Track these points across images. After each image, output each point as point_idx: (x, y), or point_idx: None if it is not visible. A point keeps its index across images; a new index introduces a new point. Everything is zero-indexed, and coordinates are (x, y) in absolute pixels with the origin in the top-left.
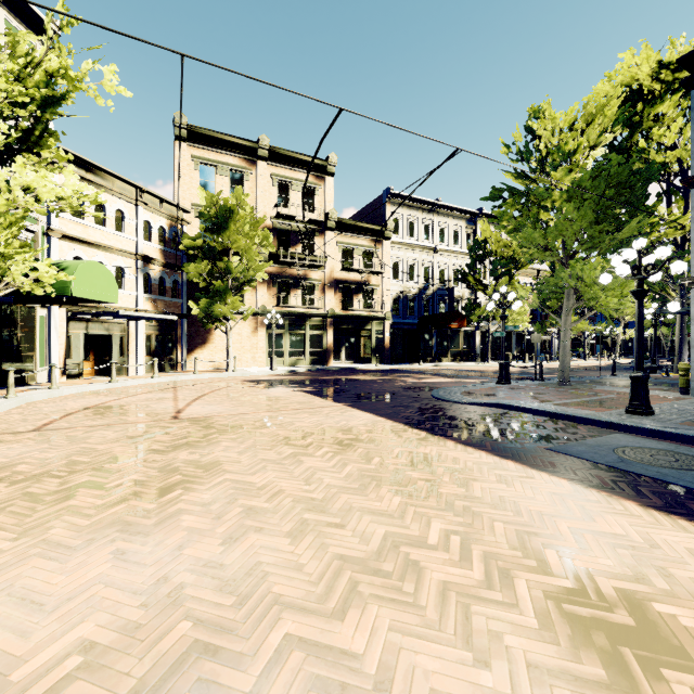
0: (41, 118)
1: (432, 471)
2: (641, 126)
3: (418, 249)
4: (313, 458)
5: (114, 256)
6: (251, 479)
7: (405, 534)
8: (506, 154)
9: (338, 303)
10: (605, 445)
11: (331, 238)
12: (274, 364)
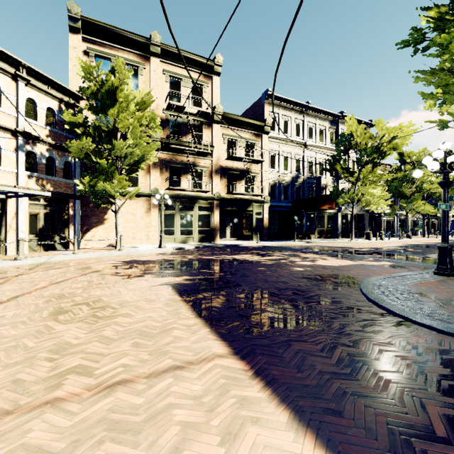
0: None
1: None
2: None
3: (291, 144)
4: None
5: None
6: None
7: None
8: None
9: (224, 187)
10: None
11: (217, 130)
12: (163, 242)
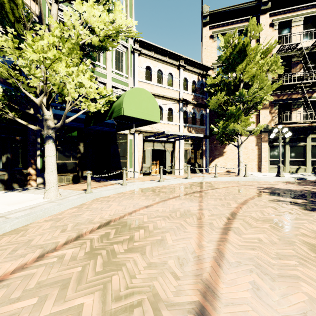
0: None
1: None
2: None
3: None
4: None
5: (167, 102)
6: None
7: None
8: None
9: None
10: None
11: None
12: (281, 172)
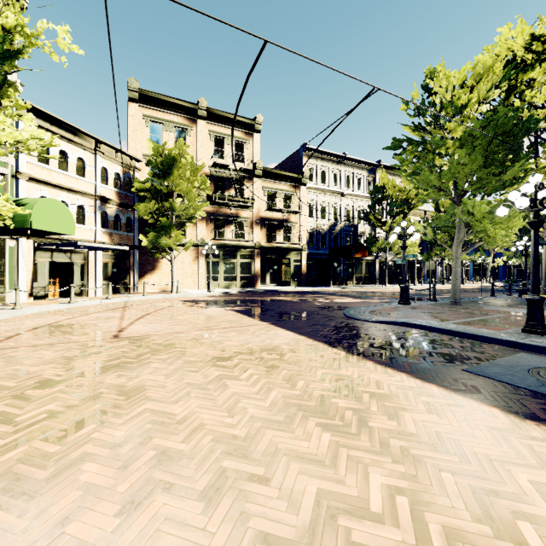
0: (0, 70)
1: (357, 397)
2: (516, 88)
3: (328, 194)
4: (238, 381)
5: (75, 196)
6: (171, 409)
7: (340, 493)
8: (405, 110)
9: (264, 236)
10: (517, 365)
11: (258, 183)
12: (211, 287)
